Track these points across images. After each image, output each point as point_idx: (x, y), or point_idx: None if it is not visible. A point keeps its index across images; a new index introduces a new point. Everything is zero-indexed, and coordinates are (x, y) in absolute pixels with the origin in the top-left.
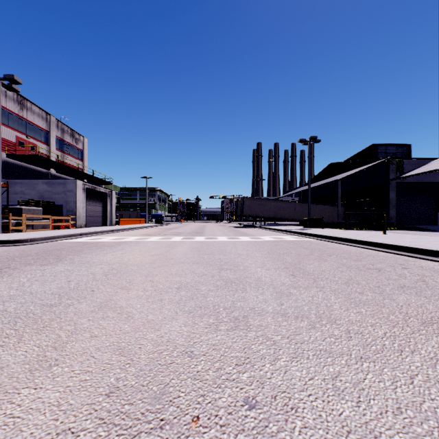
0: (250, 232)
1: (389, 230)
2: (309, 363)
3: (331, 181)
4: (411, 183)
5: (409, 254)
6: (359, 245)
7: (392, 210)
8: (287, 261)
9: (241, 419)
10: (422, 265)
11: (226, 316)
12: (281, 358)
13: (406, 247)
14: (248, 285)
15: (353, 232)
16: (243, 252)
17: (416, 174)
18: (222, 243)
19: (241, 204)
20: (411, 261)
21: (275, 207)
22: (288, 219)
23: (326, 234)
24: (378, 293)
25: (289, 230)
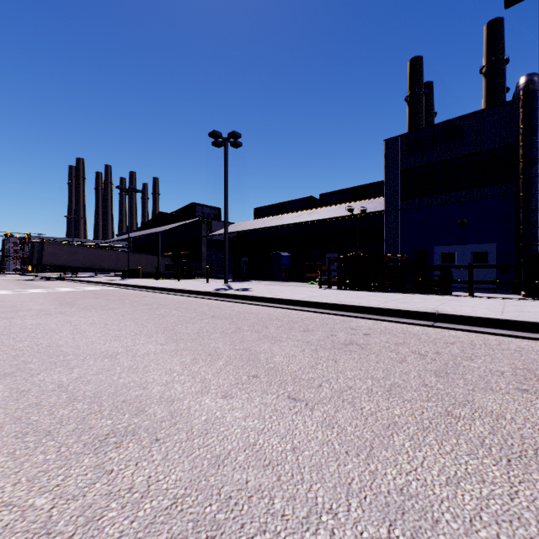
0: (49, 285)
1: (197, 279)
2: (39, 319)
3: (153, 232)
4: (218, 240)
5: (162, 292)
6: (142, 289)
7: (204, 262)
8: (65, 301)
9: (4, 326)
10: (157, 296)
11: (1, 318)
12: (27, 320)
13: (163, 288)
14: (21, 311)
15: (157, 281)
16: (27, 299)
17: (217, 234)
18: (2, 295)
19: (39, 250)
20: (155, 295)
21: (92, 255)
22: (109, 269)
23: (130, 283)
24: (103, 306)
25: (99, 281)
